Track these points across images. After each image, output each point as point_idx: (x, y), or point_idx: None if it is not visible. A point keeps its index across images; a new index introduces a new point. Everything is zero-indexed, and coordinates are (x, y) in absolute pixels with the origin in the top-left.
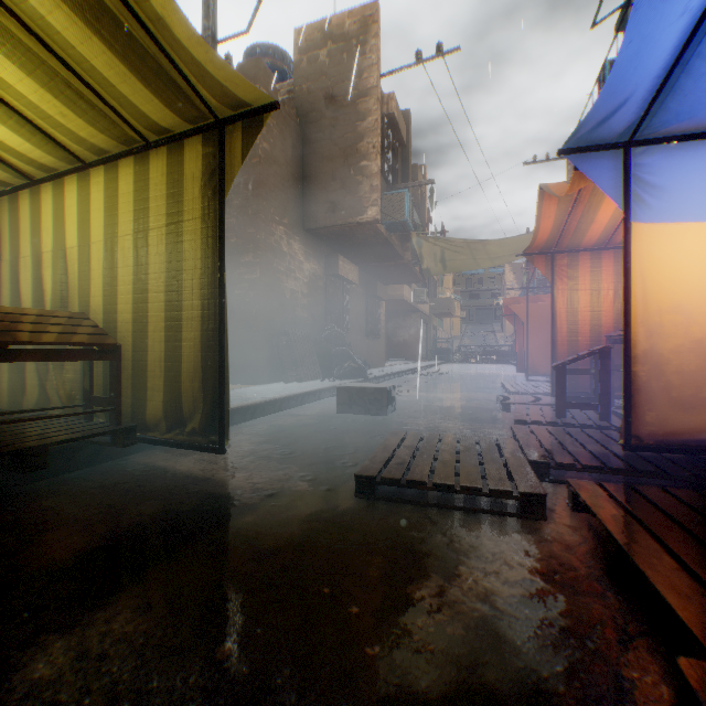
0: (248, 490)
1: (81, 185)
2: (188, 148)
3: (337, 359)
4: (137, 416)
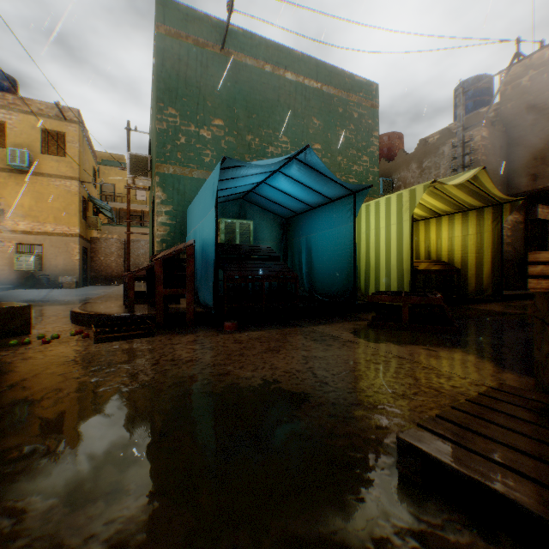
0: (511, 312)
1: (436, 221)
2: (484, 210)
3: (535, 277)
4: (462, 291)
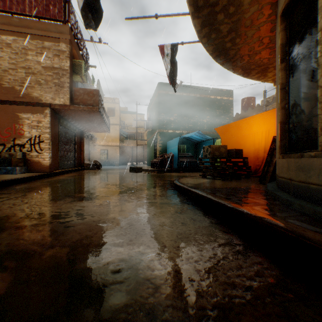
0: None
1: None
2: None
3: None
4: None
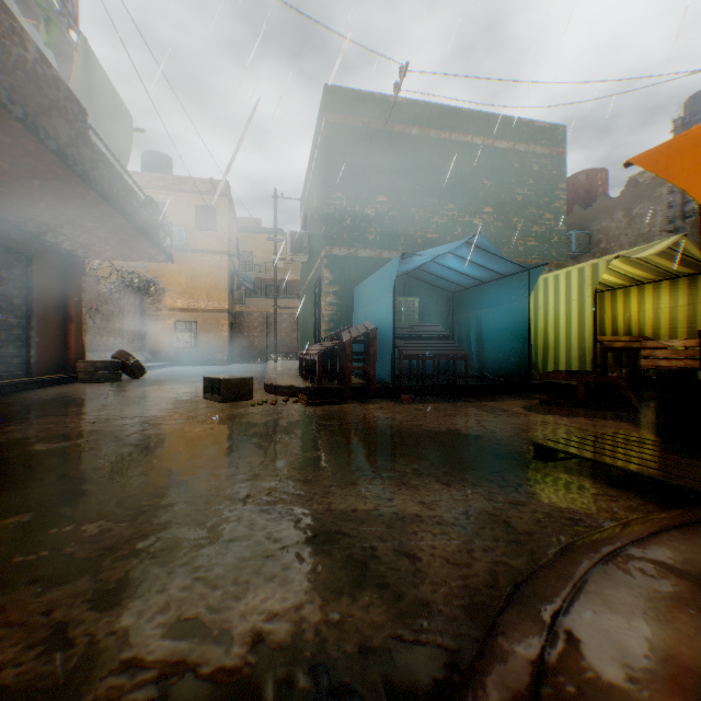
0: None
1: (637, 290)
2: (696, 277)
3: None
4: None
